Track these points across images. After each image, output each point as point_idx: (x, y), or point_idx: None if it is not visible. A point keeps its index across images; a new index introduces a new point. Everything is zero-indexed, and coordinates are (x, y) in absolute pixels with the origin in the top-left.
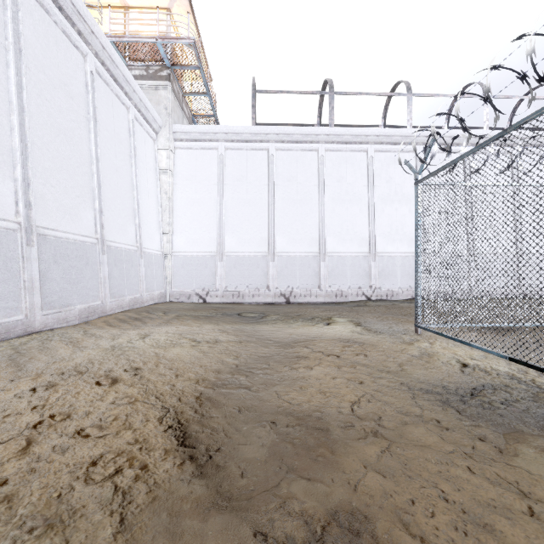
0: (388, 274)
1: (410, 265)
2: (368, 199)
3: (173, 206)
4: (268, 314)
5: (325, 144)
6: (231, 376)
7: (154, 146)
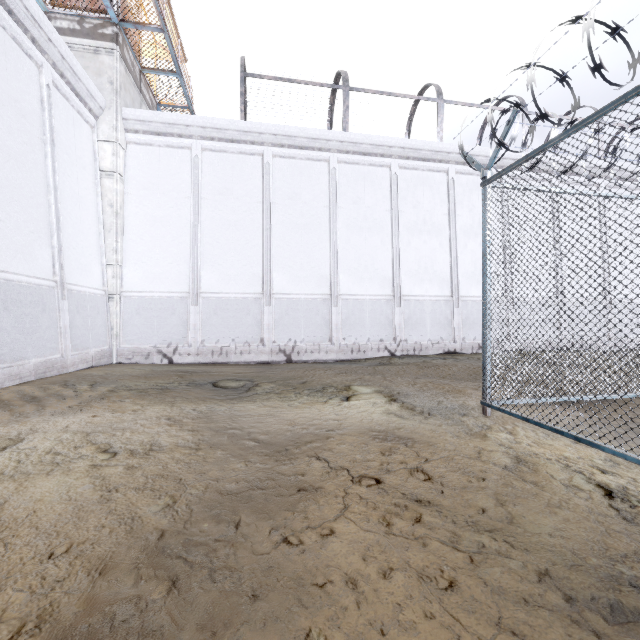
0: (416, 322)
1: (441, 312)
2: (391, 227)
3: (124, 226)
4: (258, 381)
5: (338, 154)
6: (129, 590)
7: (92, 135)
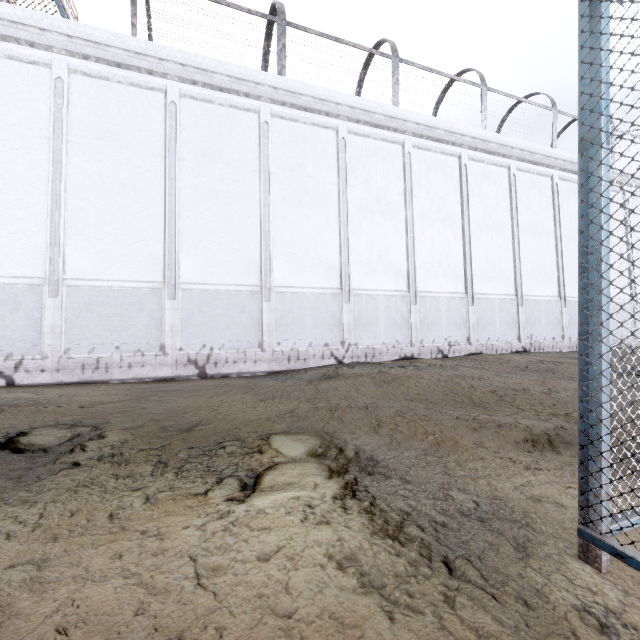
0: (368, 322)
1: (397, 309)
2: (339, 204)
3: None
4: (111, 427)
5: (272, 105)
6: None
7: None
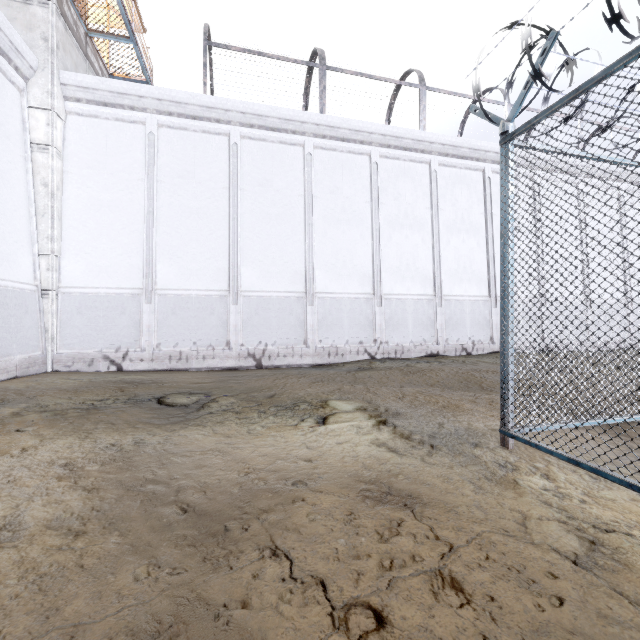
0: (398, 323)
1: (423, 312)
2: (371, 220)
3: (62, 210)
4: (217, 395)
5: (314, 138)
6: None
7: (20, 100)
